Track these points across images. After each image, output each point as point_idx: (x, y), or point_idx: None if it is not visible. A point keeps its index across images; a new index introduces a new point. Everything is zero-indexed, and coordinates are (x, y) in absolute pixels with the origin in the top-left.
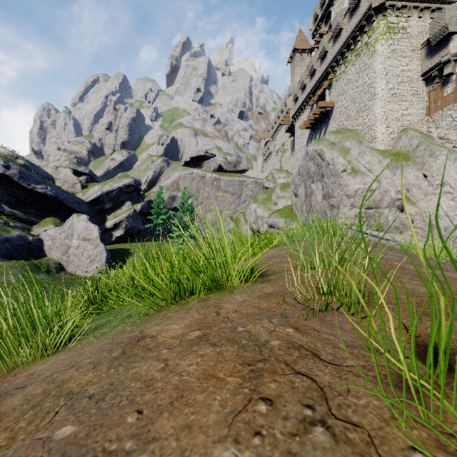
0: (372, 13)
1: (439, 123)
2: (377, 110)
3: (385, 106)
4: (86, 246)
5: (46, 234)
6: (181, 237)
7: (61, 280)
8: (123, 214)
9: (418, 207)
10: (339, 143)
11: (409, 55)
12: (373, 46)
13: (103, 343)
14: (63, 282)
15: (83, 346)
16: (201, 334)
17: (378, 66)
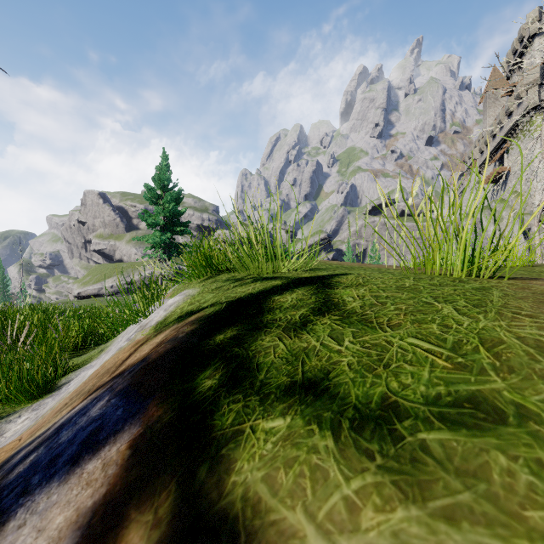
0: (530, 112)
1: None
2: (535, 184)
3: (542, 180)
4: None
5: None
6: None
7: None
8: None
9: None
10: (498, 212)
11: None
12: (532, 135)
13: None
14: None
15: None
16: None
17: (536, 150)
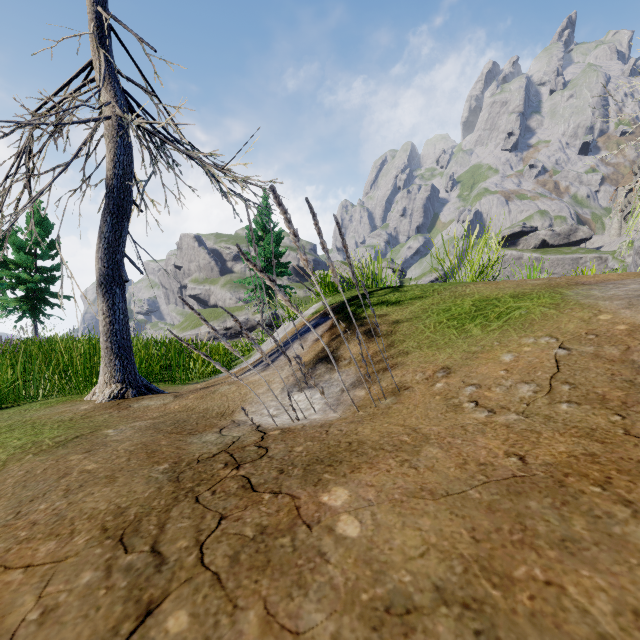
0: None
1: None
2: None
3: None
4: None
5: None
6: None
7: None
8: None
9: None
10: None
11: None
12: None
13: None
14: None
15: None
16: None
17: None
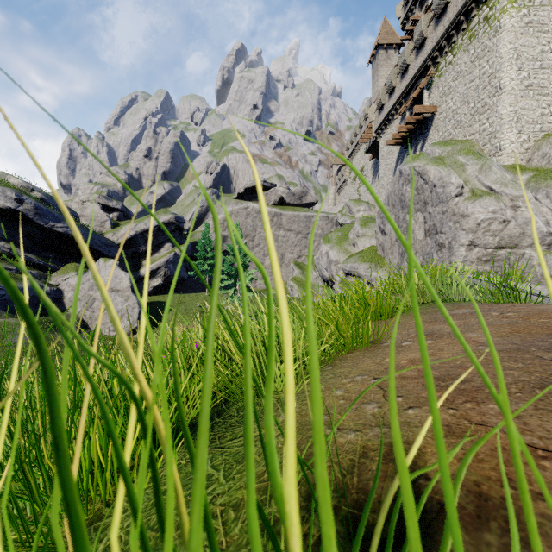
0: None
1: None
2: (503, 109)
3: (517, 102)
4: (115, 299)
5: (66, 284)
6: (232, 288)
7: None
8: (161, 259)
9: None
10: (448, 157)
11: (551, 29)
12: (498, 20)
13: None
14: None
15: None
16: None
17: (506, 46)
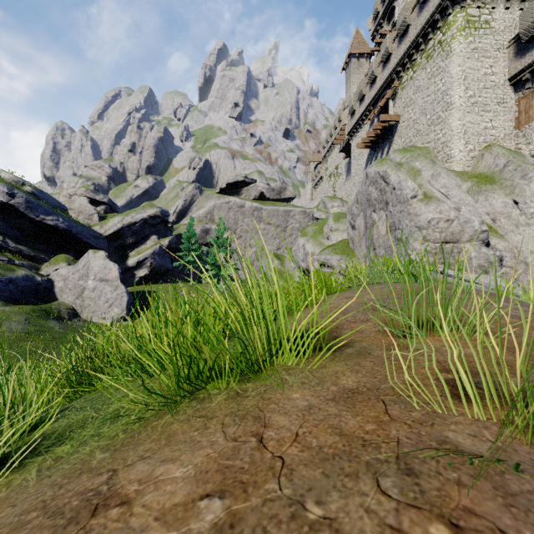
0: (447, 5)
1: (531, 138)
2: (454, 122)
3: (464, 117)
4: (104, 288)
5: (57, 274)
6: (216, 277)
7: (73, 328)
8: (147, 250)
9: (508, 241)
10: (407, 163)
11: (493, 55)
12: (449, 45)
13: (36, 500)
14: (76, 331)
15: (4, 498)
16: (223, 516)
17: (455, 68)
